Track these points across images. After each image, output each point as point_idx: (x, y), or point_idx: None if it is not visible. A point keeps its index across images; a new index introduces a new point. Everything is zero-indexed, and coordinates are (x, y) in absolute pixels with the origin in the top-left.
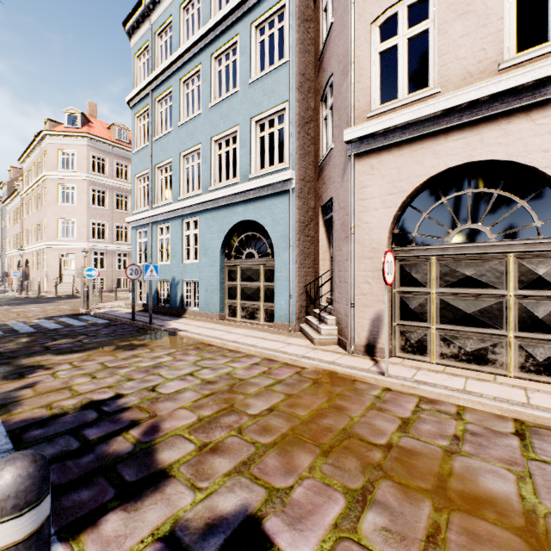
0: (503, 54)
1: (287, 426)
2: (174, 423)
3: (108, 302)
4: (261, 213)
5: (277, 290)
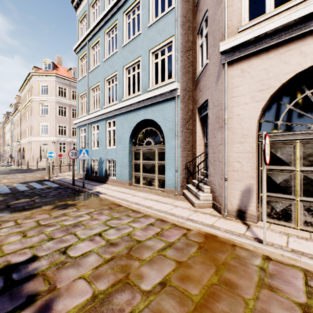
0: None
1: None
2: (67, 301)
3: (64, 172)
4: (155, 114)
5: (167, 166)
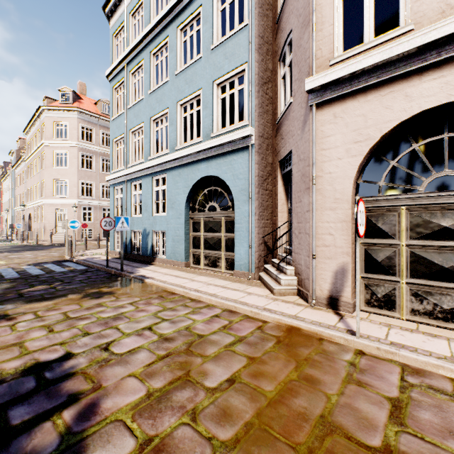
0: None
1: (251, 409)
2: (118, 399)
3: (92, 250)
4: (222, 168)
5: (237, 240)
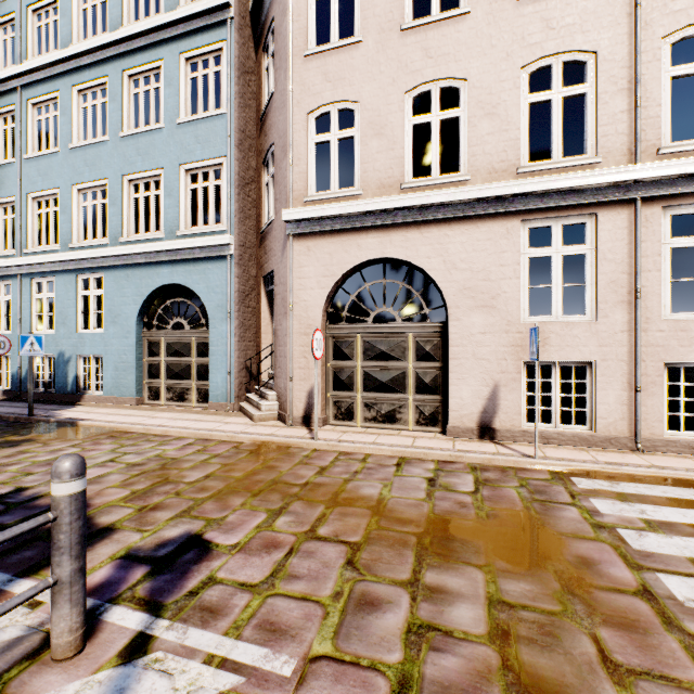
0: (404, 177)
1: (223, 485)
2: (105, 498)
3: None
4: (193, 277)
5: (213, 366)
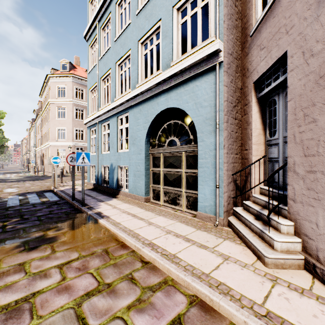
0: None
1: None
2: None
3: (76, 180)
4: (183, 98)
5: (201, 178)
